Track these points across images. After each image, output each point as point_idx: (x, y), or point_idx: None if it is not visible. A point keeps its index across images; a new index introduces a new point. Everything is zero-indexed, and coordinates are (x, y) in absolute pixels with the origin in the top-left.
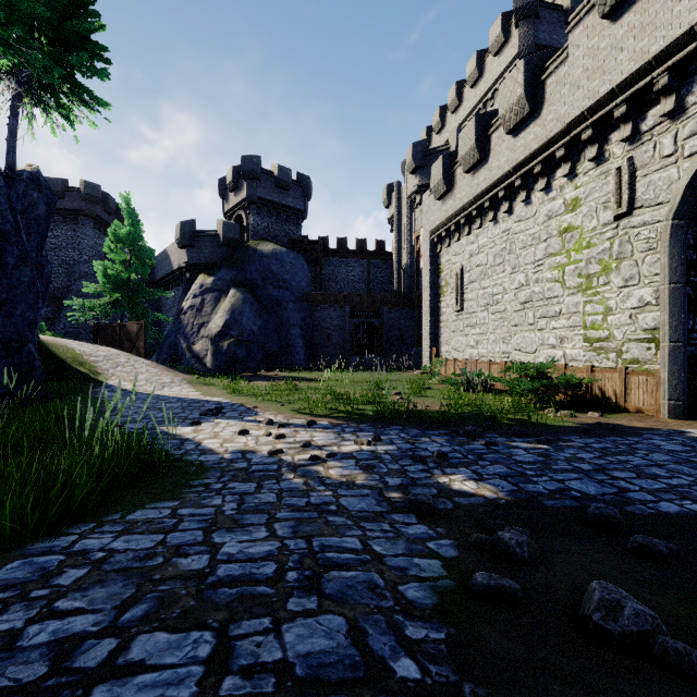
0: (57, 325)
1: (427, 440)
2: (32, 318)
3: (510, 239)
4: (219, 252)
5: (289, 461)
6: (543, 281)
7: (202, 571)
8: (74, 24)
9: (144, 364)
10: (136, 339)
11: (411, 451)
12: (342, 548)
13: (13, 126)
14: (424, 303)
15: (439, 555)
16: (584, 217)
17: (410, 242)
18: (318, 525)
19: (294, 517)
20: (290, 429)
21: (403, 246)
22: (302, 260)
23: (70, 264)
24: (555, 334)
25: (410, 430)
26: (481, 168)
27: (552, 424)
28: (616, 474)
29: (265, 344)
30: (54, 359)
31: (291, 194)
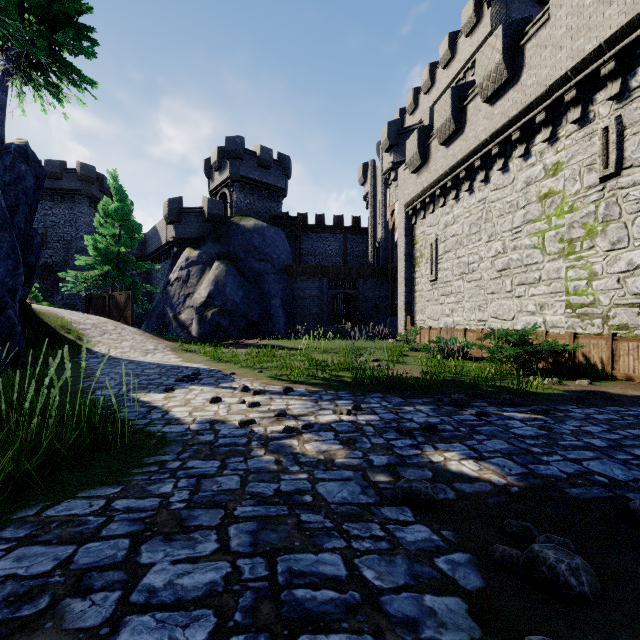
0: (55, 296)
1: (411, 409)
2: (11, 284)
3: (486, 207)
4: (204, 227)
5: (260, 433)
6: (522, 248)
7: (95, 632)
8: (61, 2)
9: (130, 332)
10: (124, 308)
11: (395, 422)
12: (318, 576)
13: (2, 101)
14: (399, 273)
15: (458, 587)
16: (566, 181)
17: (384, 217)
18: (287, 529)
19: (257, 515)
20: (265, 396)
21: (378, 221)
22: (282, 235)
23: (67, 240)
24: (535, 301)
25: (391, 398)
26: (457, 139)
27: (541, 392)
28: (639, 452)
29: (247, 314)
30: (44, 327)
31: (272, 173)
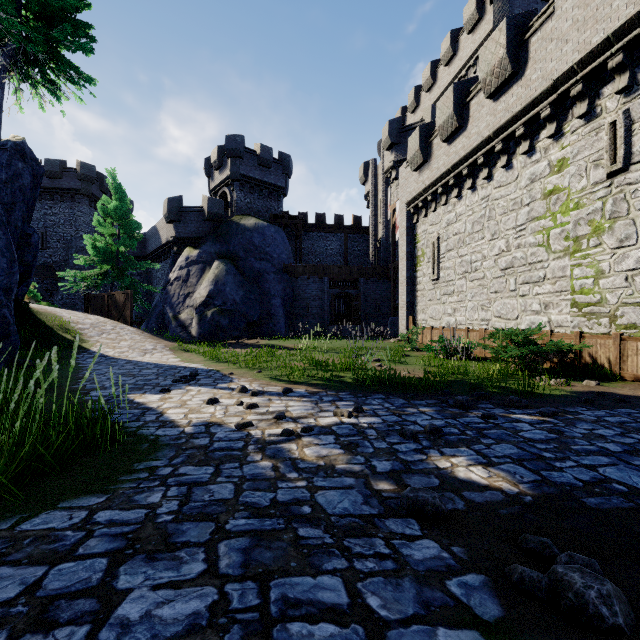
0: (55, 296)
1: (415, 411)
2: (6, 283)
3: (489, 205)
4: (204, 226)
5: (257, 436)
6: (526, 246)
7: None
8: None
9: (129, 331)
10: (123, 308)
11: (398, 425)
12: (316, 606)
13: None
14: (400, 273)
15: (474, 617)
16: (572, 177)
17: (385, 216)
18: (282, 547)
19: (250, 529)
20: (264, 398)
21: (379, 220)
22: (282, 234)
23: (67, 239)
24: (539, 300)
25: (394, 400)
26: (460, 136)
27: (548, 393)
28: None
29: (247, 313)
30: (42, 327)
31: (272, 172)
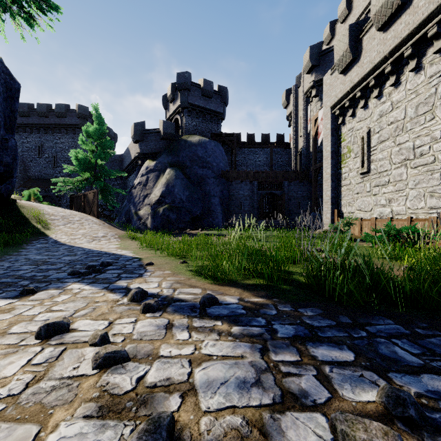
0: (62, 200)
1: None
2: None
3: None
4: (160, 144)
5: None
6: None
7: None
8: None
9: (92, 222)
10: (92, 204)
11: None
12: None
13: None
14: (324, 171)
15: None
16: None
17: (305, 129)
18: None
19: None
20: (160, 319)
21: (299, 135)
22: (220, 148)
23: (70, 160)
24: None
25: None
26: (401, 16)
27: None
28: None
29: (191, 209)
30: (19, 217)
31: (213, 101)
